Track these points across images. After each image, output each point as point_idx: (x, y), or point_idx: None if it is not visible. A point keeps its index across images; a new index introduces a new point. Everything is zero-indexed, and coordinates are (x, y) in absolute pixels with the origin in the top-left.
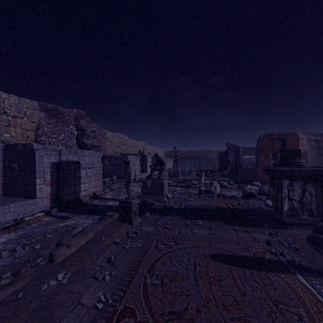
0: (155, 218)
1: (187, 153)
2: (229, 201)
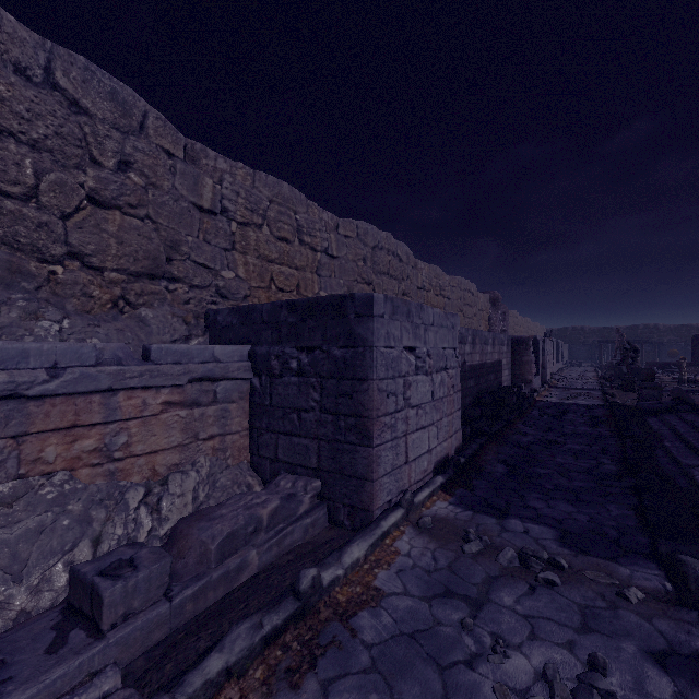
0: None
1: (599, 332)
2: None
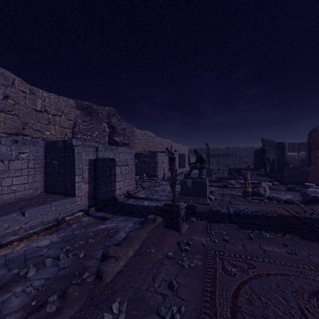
0: (204, 225)
1: (213, 150)
2: (288, 206)
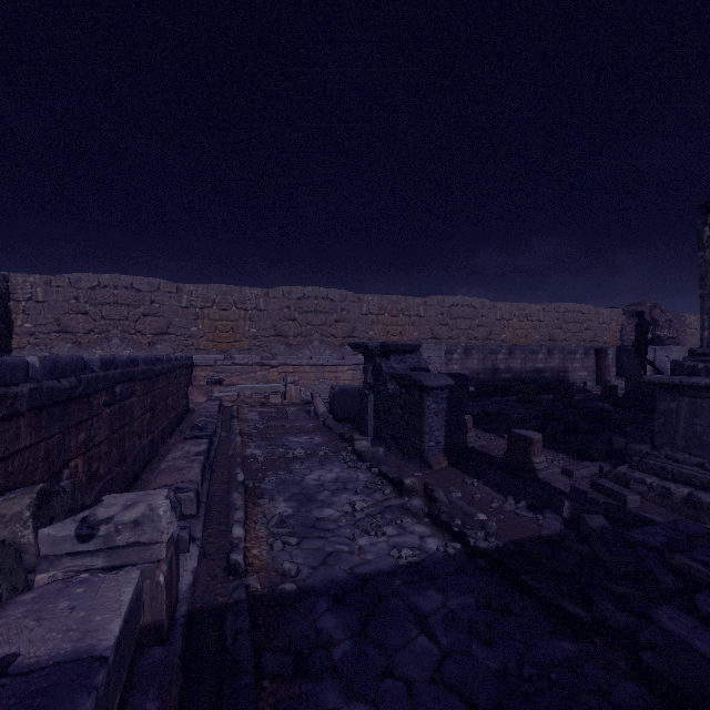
0: None
1: None
2: None
